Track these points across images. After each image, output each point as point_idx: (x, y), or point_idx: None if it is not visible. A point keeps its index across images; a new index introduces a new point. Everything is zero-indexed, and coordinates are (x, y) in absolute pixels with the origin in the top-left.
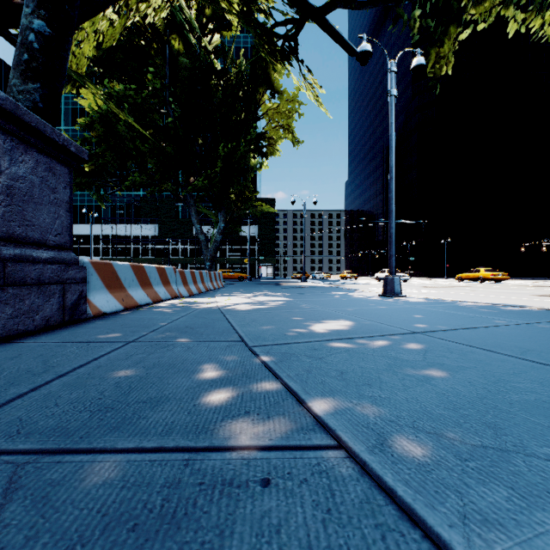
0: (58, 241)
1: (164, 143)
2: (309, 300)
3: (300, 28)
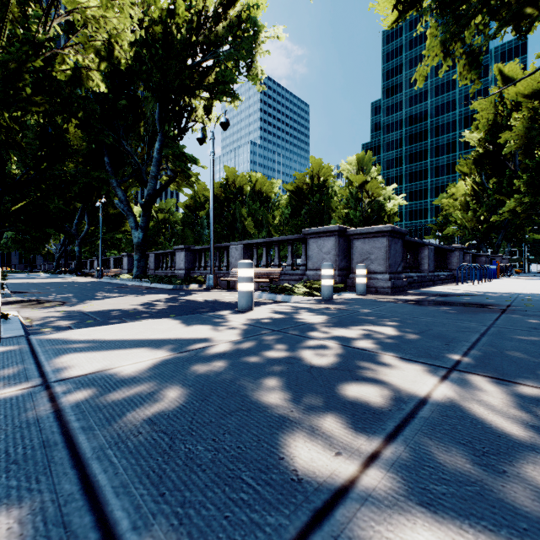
0: None
1: None
2: None
3: None
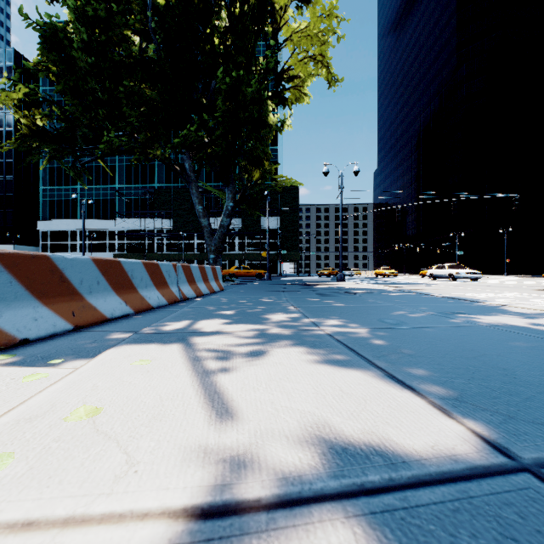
0: None
1: (145, 83)
2: None
3: None
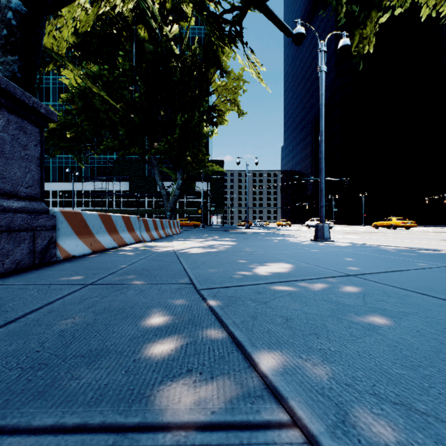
0: (29, 193)
1: (132, 114)
2: (252, 244)
3: (244, 14)
